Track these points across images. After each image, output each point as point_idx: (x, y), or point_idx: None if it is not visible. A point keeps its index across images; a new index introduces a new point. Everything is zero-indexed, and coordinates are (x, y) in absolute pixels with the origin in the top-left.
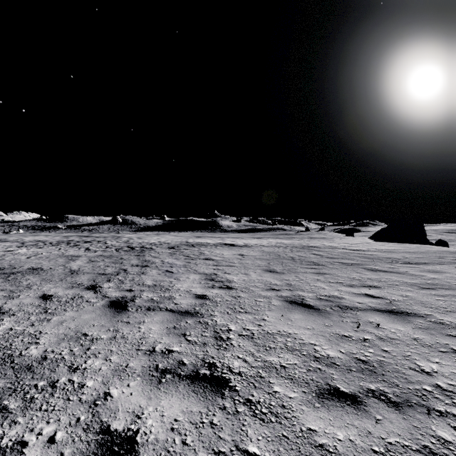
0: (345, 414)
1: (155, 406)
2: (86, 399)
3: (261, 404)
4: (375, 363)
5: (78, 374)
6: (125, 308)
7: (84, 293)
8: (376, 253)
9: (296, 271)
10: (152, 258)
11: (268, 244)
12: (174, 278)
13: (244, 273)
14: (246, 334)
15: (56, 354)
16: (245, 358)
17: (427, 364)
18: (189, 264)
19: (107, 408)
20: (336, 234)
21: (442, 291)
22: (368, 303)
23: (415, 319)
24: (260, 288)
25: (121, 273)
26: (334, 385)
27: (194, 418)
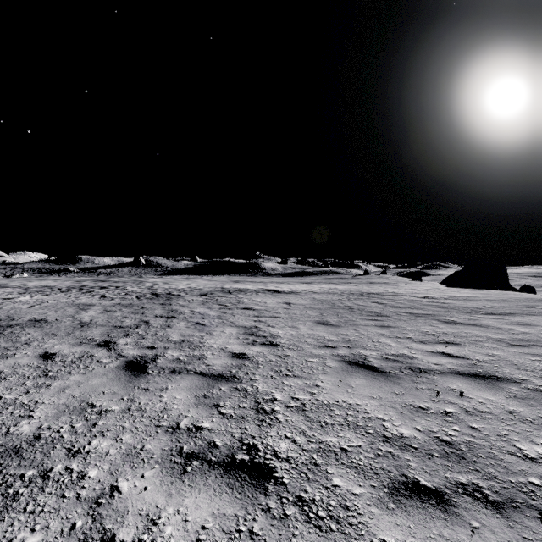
0: (430, 519)
1: (177, 506)
2: (86, 496)
3: (317, 504)
4: (463, 446)
5: (78, 460)
6: (144, 371)
7: (95, 351)
8: (451, 301)
9: (354, 323)
10: (180, 308)
11: (320, 291)
12: (206, 332)
13: (292, 326)
14: (295, 405)
15: (53, 432)
16: (294, 438)
17: (530, 447)
18: (225, 315)
19: (112, 509)
20: (401, 279)
21: (536, 349)
22: (447, 365)
23: (507, 385)
24: (311, 344)
25: (142, 325)
26: (412, 477)
27: (227, 525)
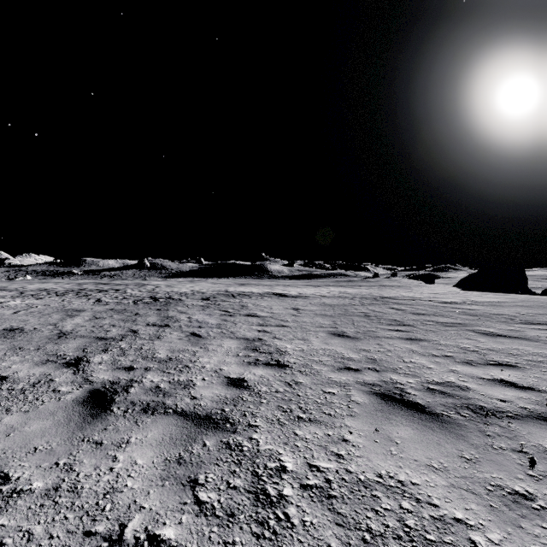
0: None
1: None
2: None
3: None
4: None
5: None
6: (107, 408)
7: (58, 373)
8: (477, 307)
9: (375, 334)
10: (177, 314)
11: (330, 294)
12: (200, 346)
13: (302, 339)
14: (315, 484)
15: None
16: None
17: None
18: (225, 323)
19: None
20: (412, 281)
21: None
22: (518, 402)
23: None
24: (328, 365)
25: (128, 337)
26: None
27: None
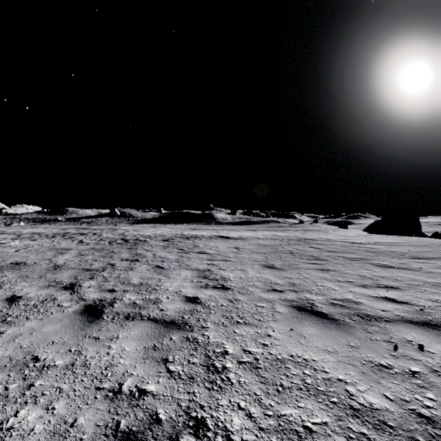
0: None
1: None
2: None
3: None
4: None
5: None
6: (99, 316)
7: (59, 294)
8: (378, 246)
9: (297, 266)
10: (144, 252)
11: (264, 237)
12: (163, 275)
13: (241, 270)
14: (247, 361)
15: None
16: (249, 410)
17: None
18: (182, 258)
19: None
20: (330, 227)
21: None
22: (394, 311)
23: None
24: (260, 288)
25: (108, 268)
26: None
27: None
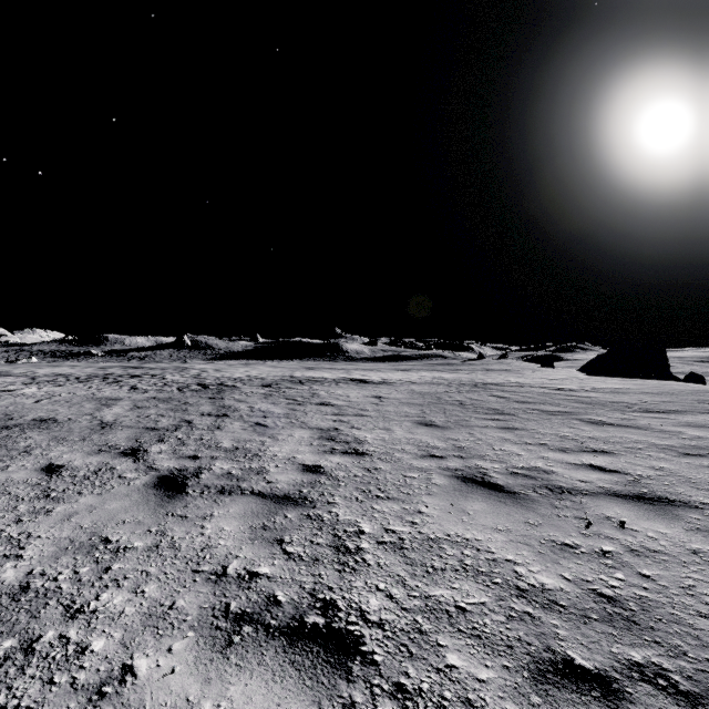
0: None
1: (217, 699)
2: (85, 681)
3: (425, 696)
4: (633, 603)
5: (79, 623)
6: (181, 490)
7: (117, 461)
8: (595, 394)
9: (468, 424)
10: (235, 403)
11: (421, 380)
12: (268, 436)
13: (384, 428)
14: (390, 541)
15: (48, 580)
16: (390, 591)
17: None
18: (294, 413)
19: (122, 704)
20: (526, 364)
21: None
22: (598, 482)
23: (685, 512)
24: (411, 453)
25: (183, 427)
26: (563, 653)
27: None
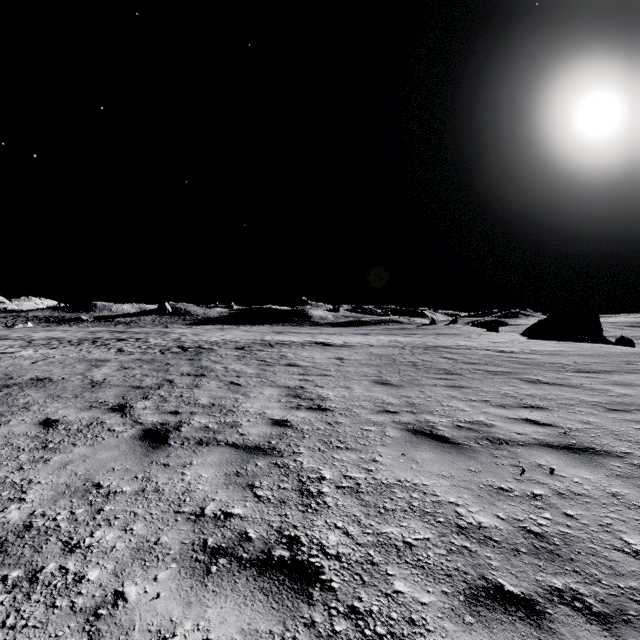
0: (519, 638)
1: (196, 620)
2: (83, 605)
3: (375, 616)
4: (557, 539)
5: (76, 556)
6: (164, 442)
7: (106, 416)
8: (534, 356)
9: (419, 383)
10: (212, 364)
11: (379, 343)
12: (241, 393)
13: (344, 387)
14: (347, 485)
15: (48, 520)
16: (347, 529)
17: None
18: (265, 373)
19: (115, 624)
20: (474, 329)
21: None
22: (532, 434)
23: (607, 461)
24: (368, 409)
25: (165, 386)
26: (494, 580)
27: None
